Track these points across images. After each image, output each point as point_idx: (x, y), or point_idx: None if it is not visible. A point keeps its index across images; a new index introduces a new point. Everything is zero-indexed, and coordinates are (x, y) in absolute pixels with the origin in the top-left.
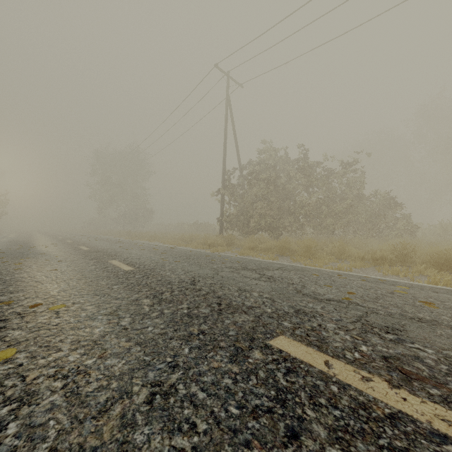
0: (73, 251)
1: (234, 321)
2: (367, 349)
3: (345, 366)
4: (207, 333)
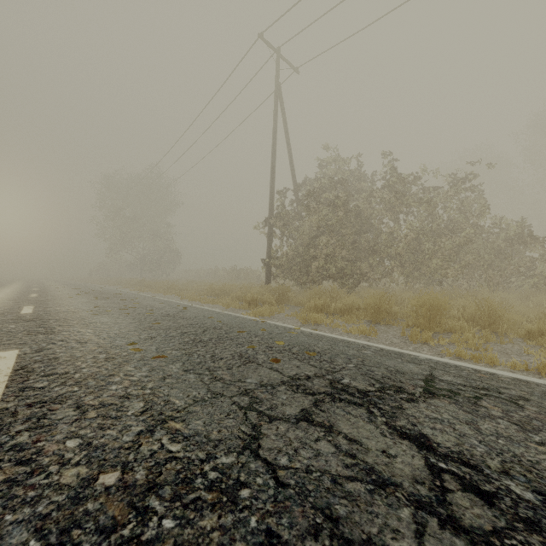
0: None
1: None
2: None
3: None
4: None
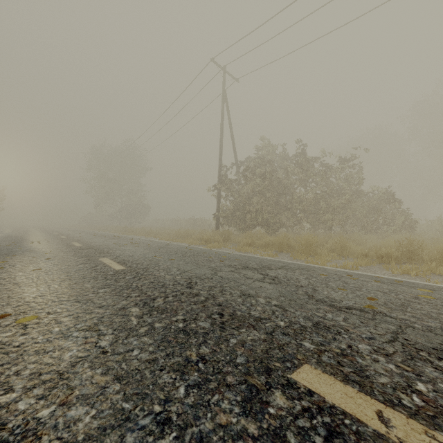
0: (65, 247)
1: (241, 341)
2: (427, 389)
3: (408, 422)
4: (208, 360)
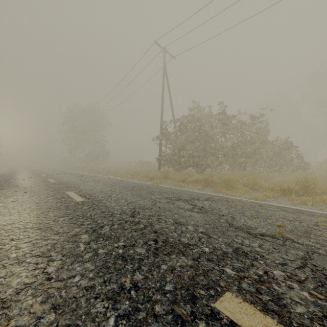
0: (42, 183)
1: (171, 267)
2: None
3: None
4: (140, 287)
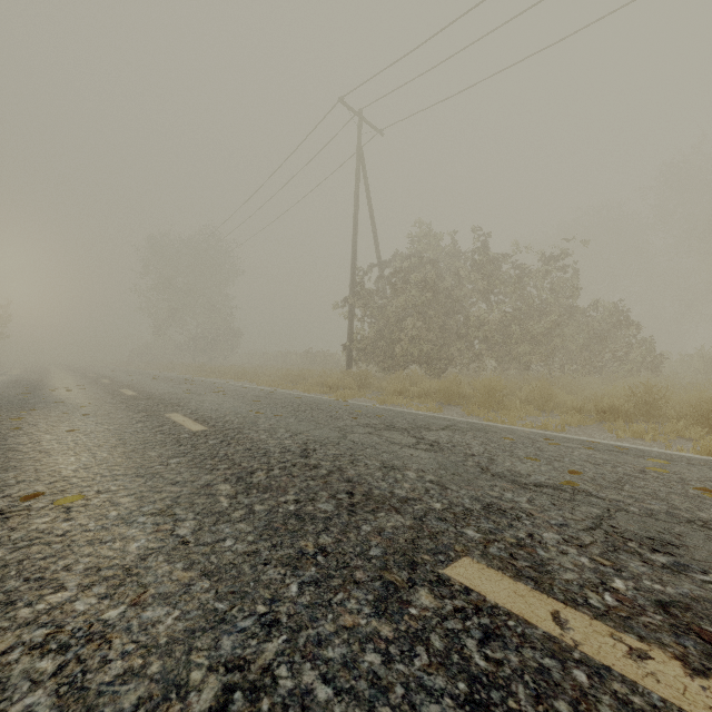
0: (110, 397)
1: (377, 528)
2: (626, 587)
3: (591, 623)
4: (330, 552)
